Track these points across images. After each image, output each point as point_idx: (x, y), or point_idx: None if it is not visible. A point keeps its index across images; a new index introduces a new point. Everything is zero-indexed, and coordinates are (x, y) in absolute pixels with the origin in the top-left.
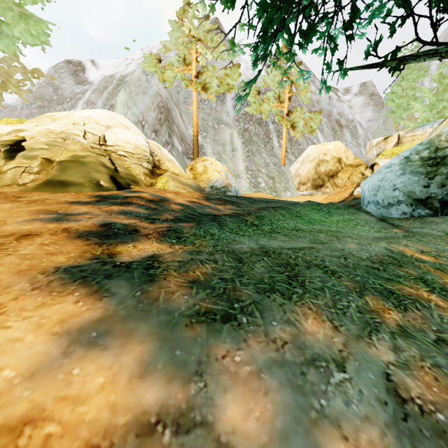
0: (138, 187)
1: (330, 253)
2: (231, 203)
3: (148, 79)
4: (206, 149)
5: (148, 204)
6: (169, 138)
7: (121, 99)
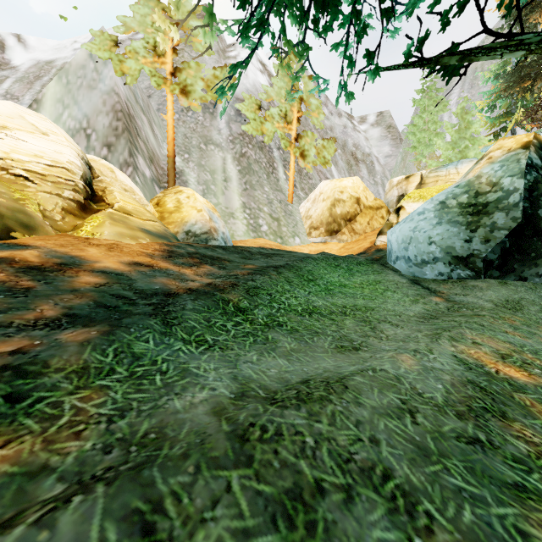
0: (35, 234)
1: (382, 401)
2: (211, 261)
3: (98, 68)
4: (187, 176)
5: (14, 278)
6: (130, 156)
7: (52, 91)
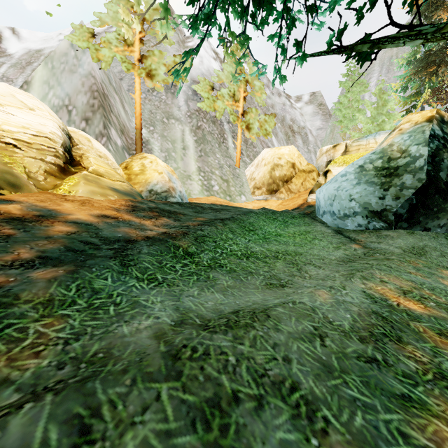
0: (20, 192)
1: (297, 327)
2: (168, 214)
3: (78, 55)
4: (152, 145)
5: None
6: (104, 128)
7: (40, 75)
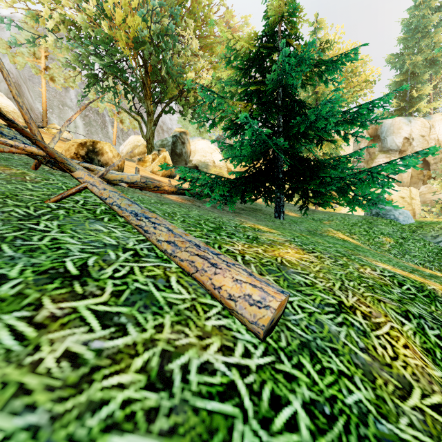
0: None
1: None
2: None
3: None
4: (53, 121)
5: None
6: None
7: None
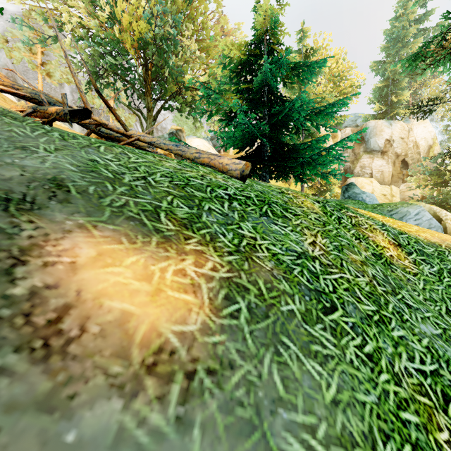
0: None
1: None
2: None
3: None
4: None
5: None
6: (19, 101)
7: None
